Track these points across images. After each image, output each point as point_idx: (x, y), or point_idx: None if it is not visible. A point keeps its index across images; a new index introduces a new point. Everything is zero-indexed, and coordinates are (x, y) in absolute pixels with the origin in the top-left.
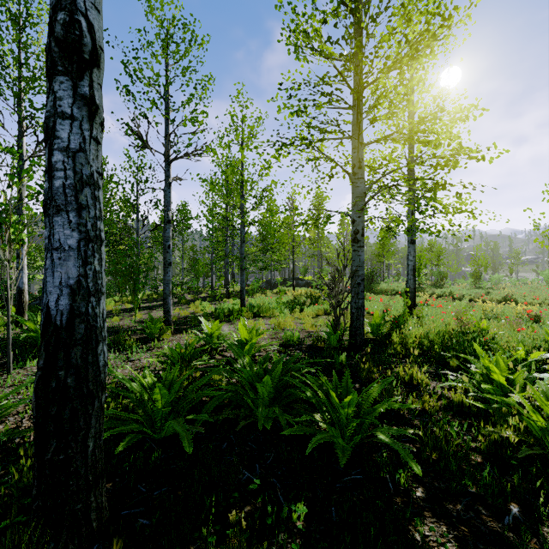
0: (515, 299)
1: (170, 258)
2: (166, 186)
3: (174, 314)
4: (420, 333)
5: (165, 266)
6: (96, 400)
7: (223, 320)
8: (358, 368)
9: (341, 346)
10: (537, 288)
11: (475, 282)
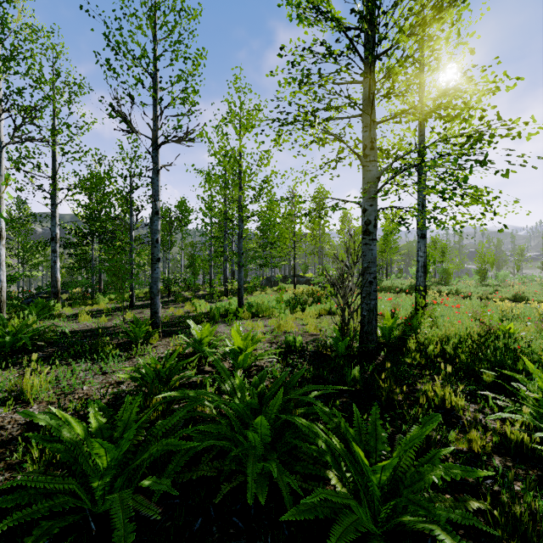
0: (527, 297)
1: (158, 253)
2: (154, 173)
3: (168, 313)
4: (438, 337)
5: (152, 262)
6: None
7: (219, 320)
8: (376, 386)
9: (350, 353)
10: None
11: (481, 279)
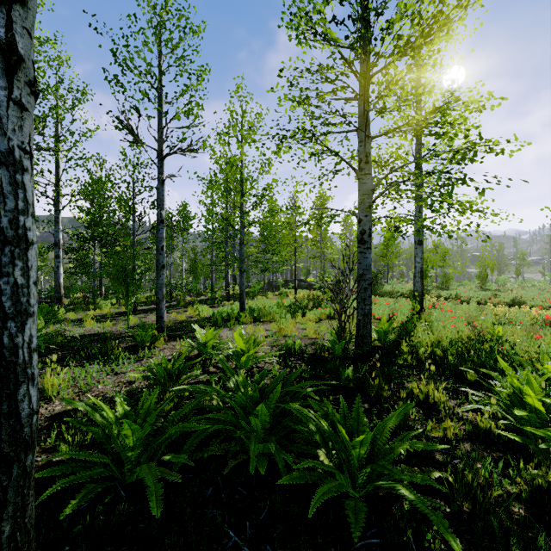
0: (524, 302)
1: (163, 260)
2: (159, 184)
3: (171, 318)
4: (431, 340)
5: (158, 269)
6: (15, 465)
7: (221, 325)
8: (367, 384)
9: (347, 355)
10: (545, 290)
11: (482, 284)
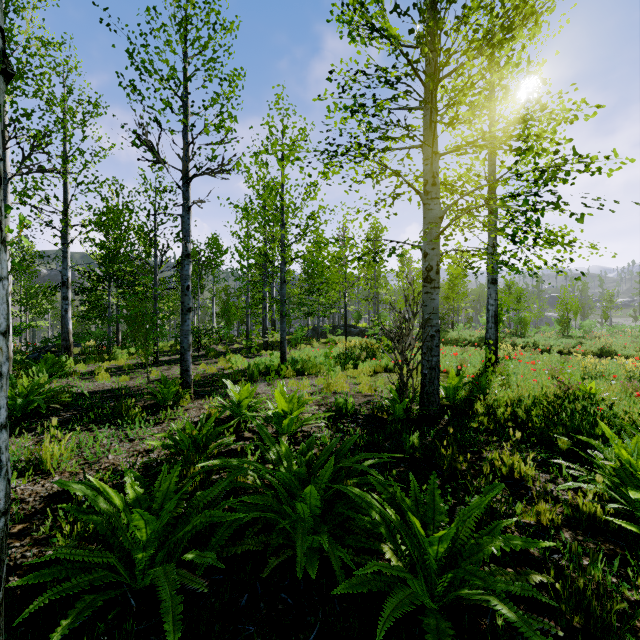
0: (615, 351)
1: (189, 303)
2: (185, 211)
3: (199, 371)
4: (510, 398)
5: (182, 312)
6: None
7: (258, 379)
8: (437, 453)
9: (409, 416)
10: (638, 337)
11: (563, 330)
